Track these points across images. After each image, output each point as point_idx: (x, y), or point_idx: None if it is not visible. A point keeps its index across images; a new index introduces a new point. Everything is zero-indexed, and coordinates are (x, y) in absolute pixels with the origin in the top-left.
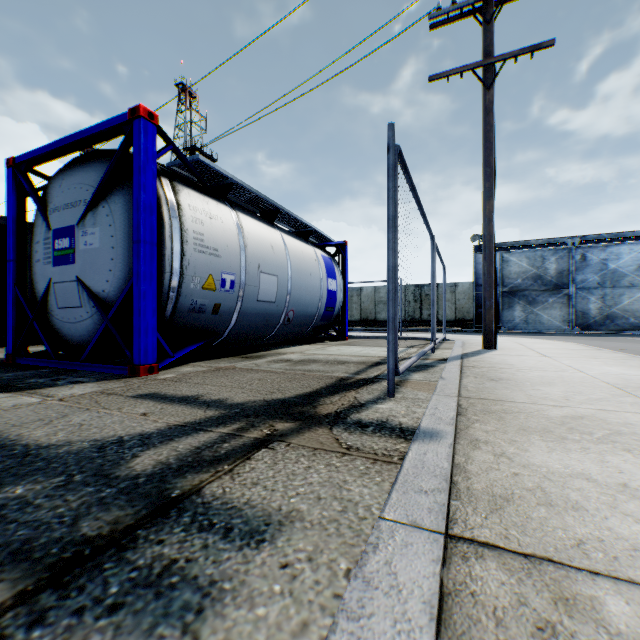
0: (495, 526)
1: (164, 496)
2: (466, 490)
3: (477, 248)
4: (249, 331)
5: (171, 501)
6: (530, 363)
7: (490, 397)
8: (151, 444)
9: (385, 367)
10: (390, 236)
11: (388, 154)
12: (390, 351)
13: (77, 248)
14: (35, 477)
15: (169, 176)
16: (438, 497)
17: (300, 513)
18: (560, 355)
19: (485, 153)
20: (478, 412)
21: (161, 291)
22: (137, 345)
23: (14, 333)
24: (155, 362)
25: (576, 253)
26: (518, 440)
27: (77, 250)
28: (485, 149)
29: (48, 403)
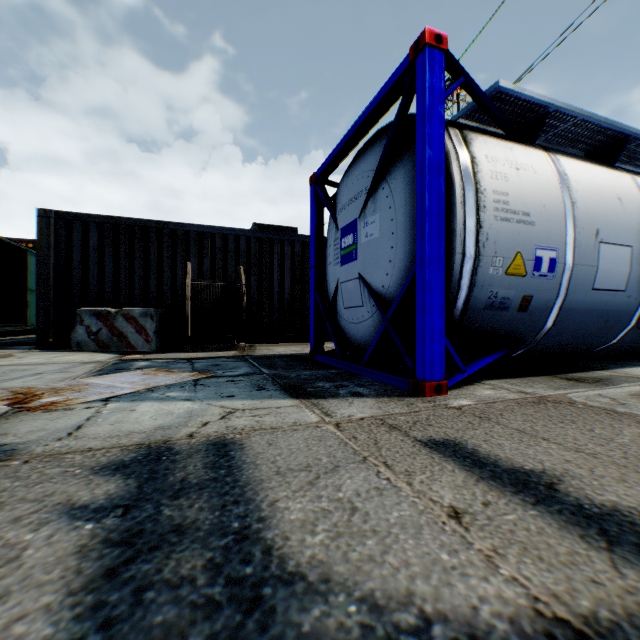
0: None
1: None
2: None
3: None
4: (571, 337)
5: None
6: None
7: None
8: None
9: None
10: None
11: None
12: None
13: (358, 242)
14: None
15: (457, 126)
16: None
17: None
18: None
19: None
20: None
21: (449, 281)
22: (420, 354)
23: (314, 332)
24: (442, 378)
25: None
26: None
27: (358, 245)
28: None
29: (322, 428)
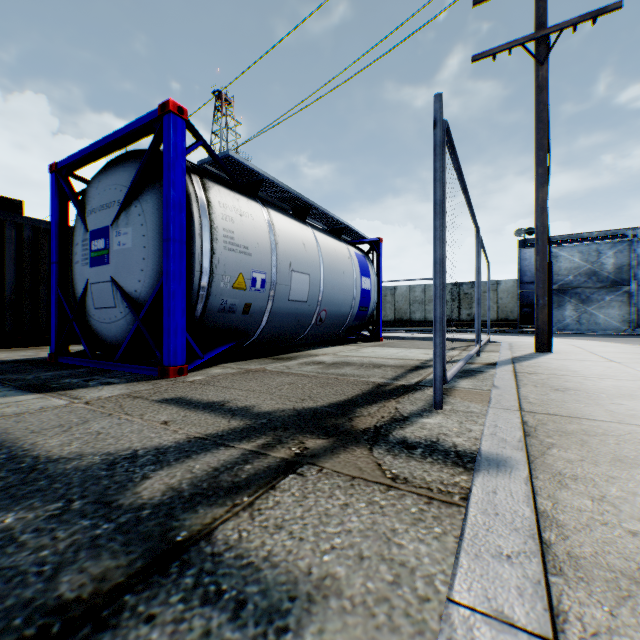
0: (631, 632)
1: (167, 539)
2: (566, 557)
3: (522, 243)
4: (280, 331)
5: (174, 548)
6: (597, 370)
7: (560, 412)
8: (165, 461)
9: (426, 372)
10: (437, 224)
11: (435, 129)
12: (437, 356)
13: (111, 249)
14: (32, 501)
15: (199, 173)
16: (528, 567)
17: (336, 582)
18: (631, 360)
19: (537, 135)
20: (550, 433)
21: (191, 291)
22: (166, 346)
23: (56, 333)
24: (184, 363)
25: (638, 246)
26: (617, 476)
27: (111, 251)
28: (537, 131)
29: (73, 406)
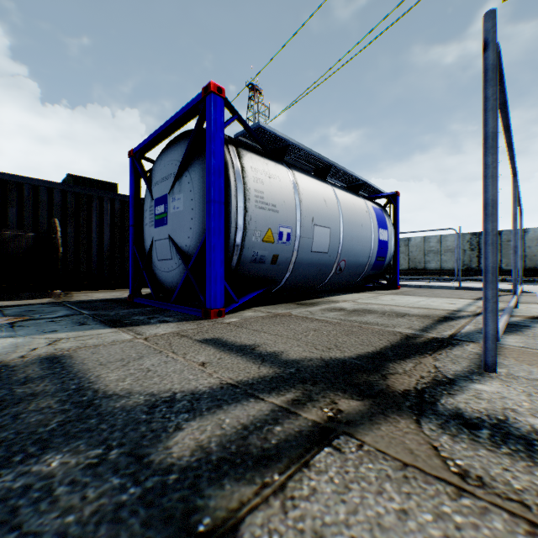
0: None
1: (188, 526)
2: None
3: None
4: (303, 279)
5: None
6: None
7: None
8: (198, 410)
9: (457, 324)
10: (488, 160)
11: (484, 53)
12: (488, 311)
13: (168, 212)
14: (78, 442)
15: (235, 144)
16: None
17: None
18: None
19: None
20: None
21: (228, 244)
22: (208, 291)
23: (133, 279)
24: (222, 307)
25: None
26: None
27: (168, 214)
28: None
29: (135, 341)
